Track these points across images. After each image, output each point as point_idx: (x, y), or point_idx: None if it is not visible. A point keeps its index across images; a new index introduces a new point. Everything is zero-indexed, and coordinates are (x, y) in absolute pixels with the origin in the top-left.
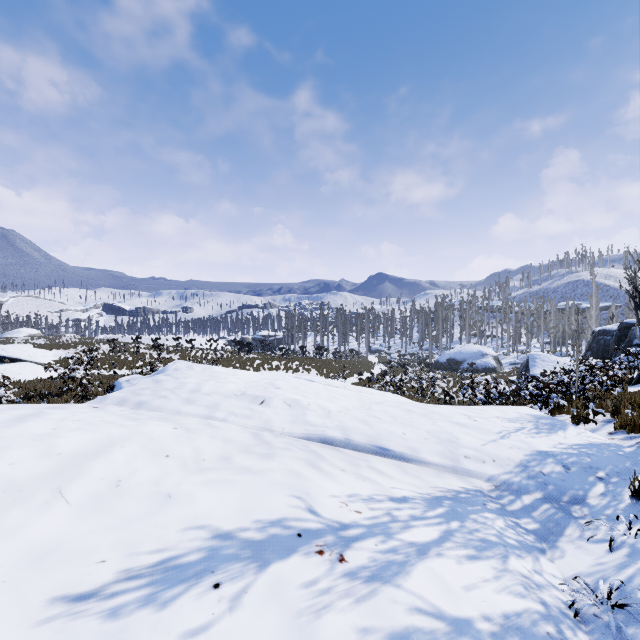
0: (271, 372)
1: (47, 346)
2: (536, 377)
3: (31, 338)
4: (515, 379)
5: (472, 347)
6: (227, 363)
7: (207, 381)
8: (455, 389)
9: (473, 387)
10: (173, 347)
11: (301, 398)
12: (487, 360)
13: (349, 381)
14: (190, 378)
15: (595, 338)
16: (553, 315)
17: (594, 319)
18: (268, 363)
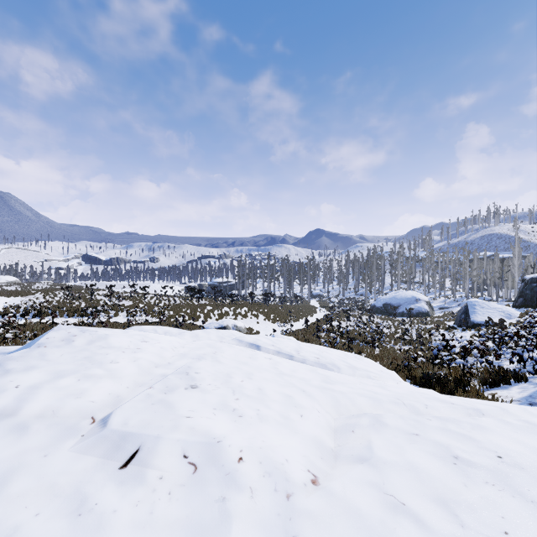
0: (207, 331)
1: (6, 293)
2: (481, 324)
3: (5, 285)
4: (453, 324)
5: (406, 293)
6: (178, 309)
7: (62, 377)
8: (398, 335)
9: (421, 336)
10: (130, 293)
11: (226, 430)
12: (421, 305)
13: (295, 326)
14: (35, 370)
15: (528, 285)
16: (476, 264)
17: (517, 267)
18: (218, 309)
